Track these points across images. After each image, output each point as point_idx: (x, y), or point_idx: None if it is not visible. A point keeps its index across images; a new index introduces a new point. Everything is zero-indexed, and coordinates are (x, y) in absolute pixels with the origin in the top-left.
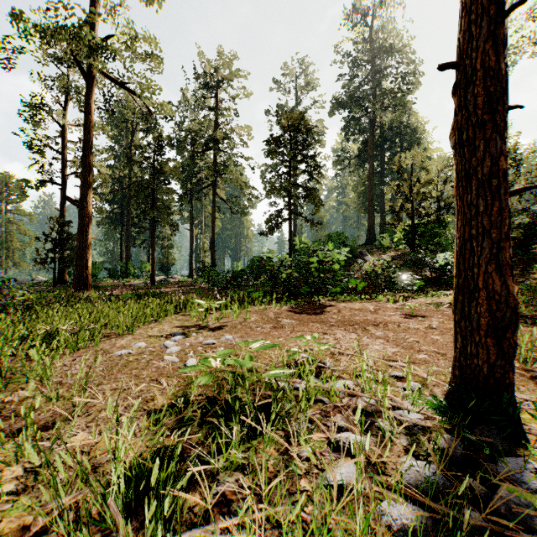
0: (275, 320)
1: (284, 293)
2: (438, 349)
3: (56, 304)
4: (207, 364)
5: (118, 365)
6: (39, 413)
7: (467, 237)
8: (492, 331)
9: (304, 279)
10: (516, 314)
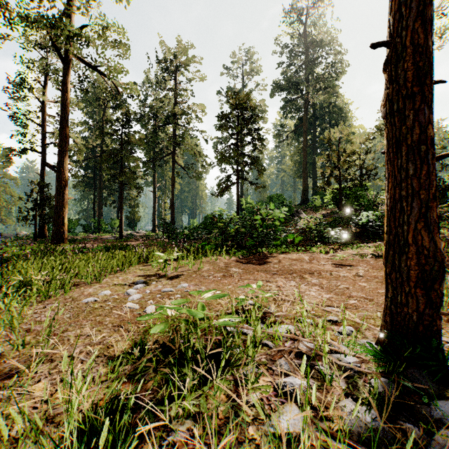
0: (225, 270)
1: (233, 245)
2: (366, 295)
3: (32, 257)
4: (163, 313)
5: (84, 312)
6: (5, 360)
7: (398, 197)
8: (420, 283)
9: (249, 234)
10: (443, 267)
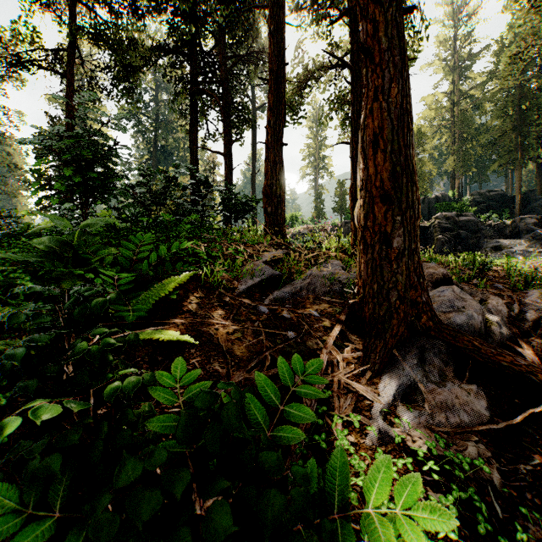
0: None
1: None
2: None
3: None
4: None
5: None
6: None
7: None
8: None
9: None
10: None
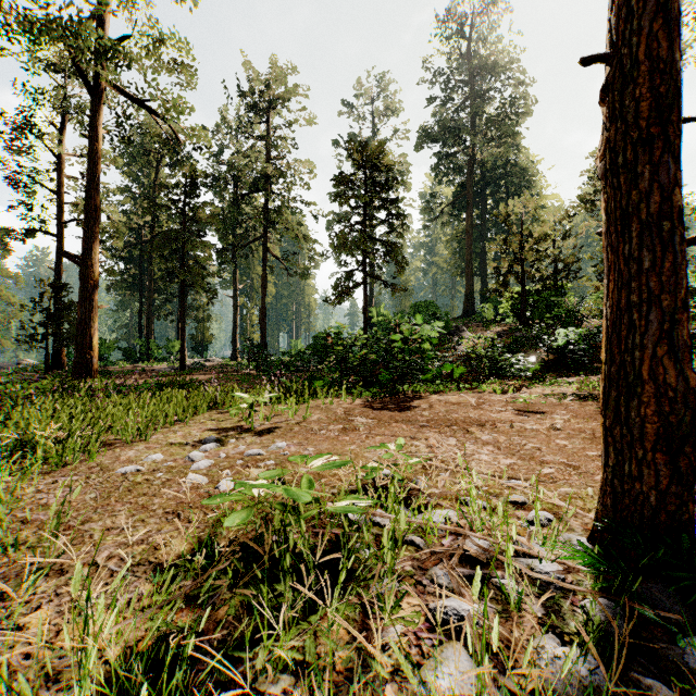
0: (346, 420)
1: (358, 381)
2: (568, 460)
3: (39, 400)
4: (246, 492)
5: (119, 489)
6: None
7: (624, 305)
8: (662, 443)
9: (383, 363)
10: None
